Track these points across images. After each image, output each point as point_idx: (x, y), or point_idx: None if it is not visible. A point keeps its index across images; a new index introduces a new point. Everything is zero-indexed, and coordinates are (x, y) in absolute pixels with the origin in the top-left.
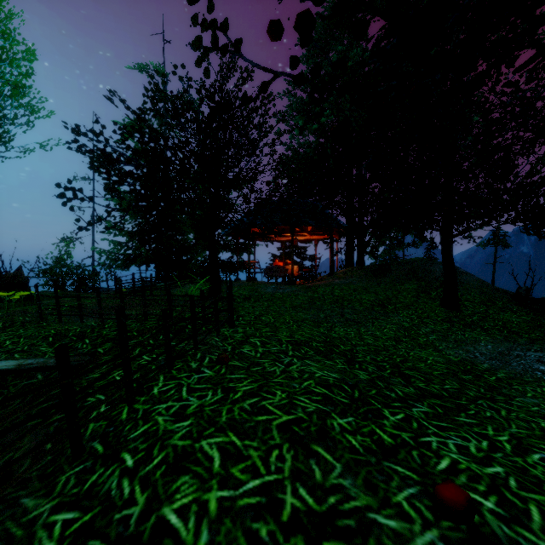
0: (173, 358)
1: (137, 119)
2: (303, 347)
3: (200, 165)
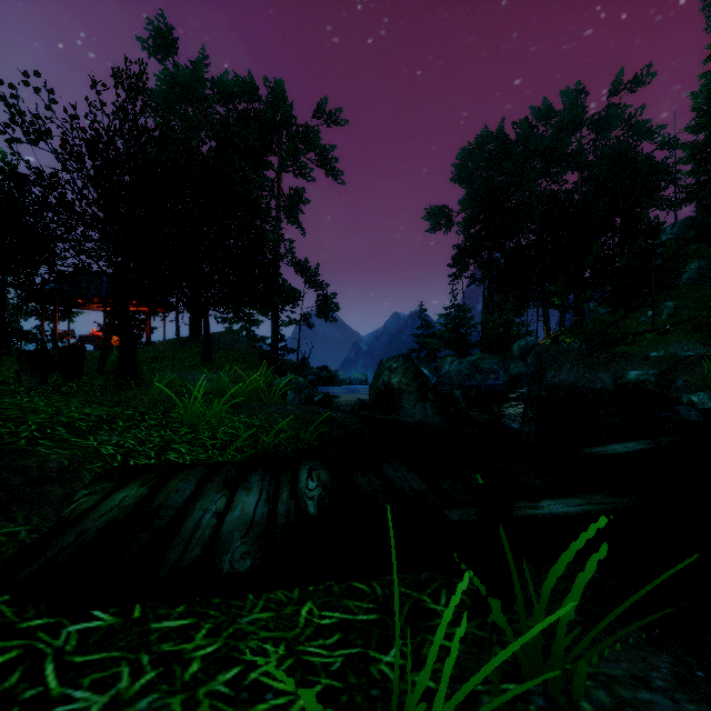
0: None
1: None
2: None
3: None
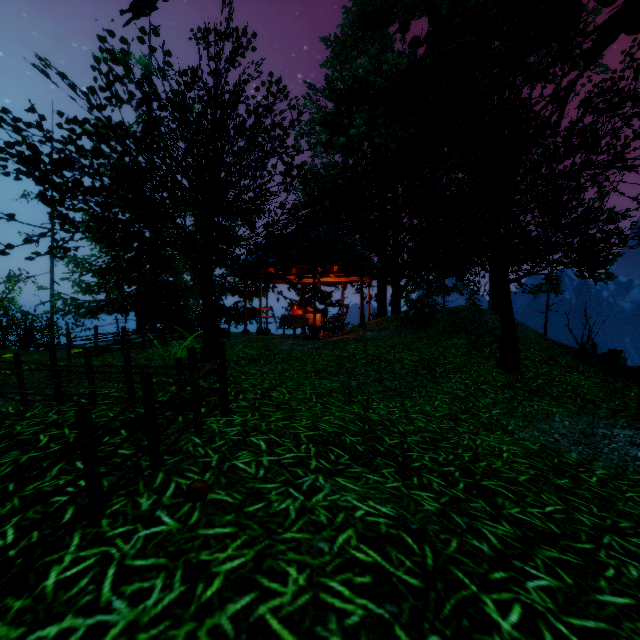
0: (103, 495)
1: (90, 105)
2: (332, 448)
3: (187, 178)
